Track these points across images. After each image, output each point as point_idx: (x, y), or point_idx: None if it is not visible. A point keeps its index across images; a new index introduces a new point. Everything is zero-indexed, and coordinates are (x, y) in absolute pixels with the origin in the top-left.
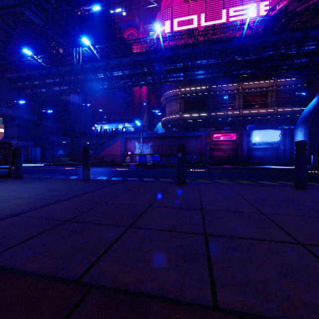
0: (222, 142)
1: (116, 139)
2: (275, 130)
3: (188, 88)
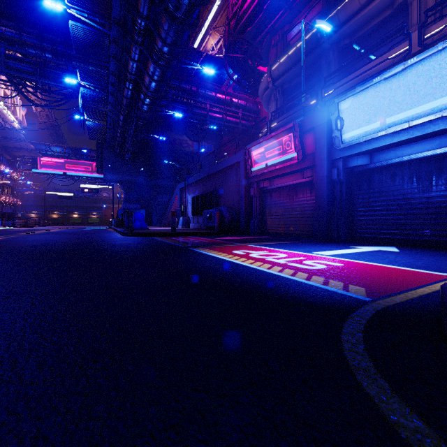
0: (266, 169)
1: (175, 193)
2: (446, 43)
3: (281, 60)
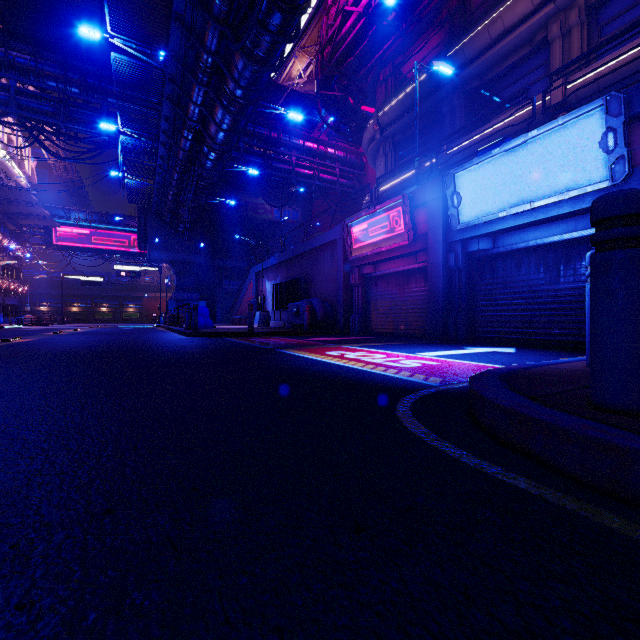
0: (370, 251)
1: (249, 278)
2: (567, 118)
3: (391, 103)
